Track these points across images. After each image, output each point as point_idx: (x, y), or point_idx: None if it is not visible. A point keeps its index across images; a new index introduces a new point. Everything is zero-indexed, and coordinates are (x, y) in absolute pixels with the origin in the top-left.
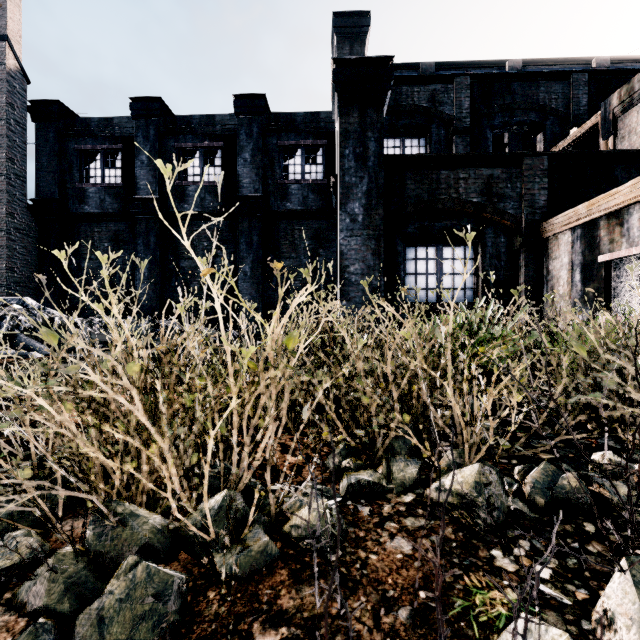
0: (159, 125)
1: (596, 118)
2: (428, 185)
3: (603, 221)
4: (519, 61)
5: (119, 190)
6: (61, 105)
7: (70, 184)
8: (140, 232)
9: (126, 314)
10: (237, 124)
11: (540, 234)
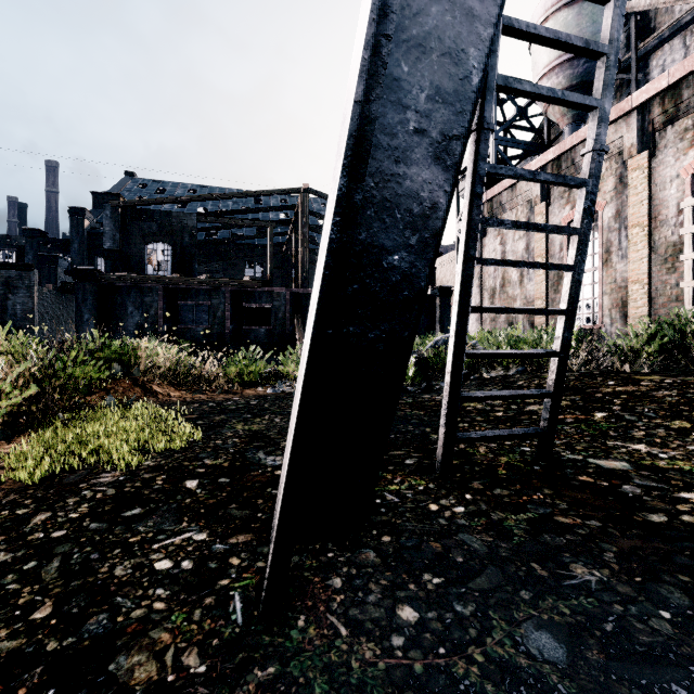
0: None
1: None
2: None
3: None
4: None
5: None
6: None
7: None
8: None
9: None
10: (25, 241)
11: None
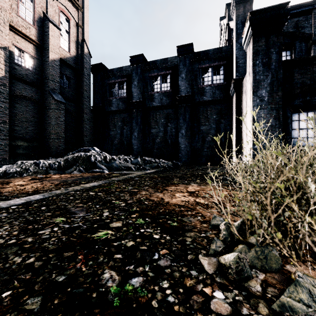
0: (142, 67)
1: None
2: (310, 75)
3: None
4: None
5: (125, 99)
6: (102, 65)
7: (105, 98)
8: (134, 117)
9: (127, 154)
10: (178, 60)
11: None
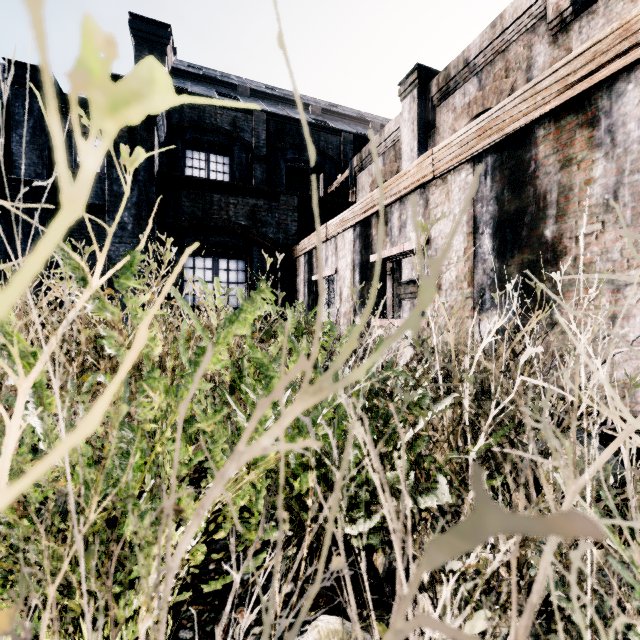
0: None
1: (348, 171)
2: (202, 205)
3: (314, 252)
4: (319, 108)
5: None
6: None
7: None
8: None
9: None
10: (10, 93)
11: (292, 255)
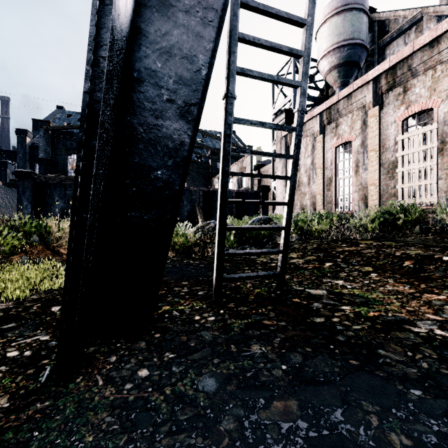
0: None
1: None
2: None
3: None
4: None
5: None
6: None
7: None
8: None
9: None
10: None
11: None
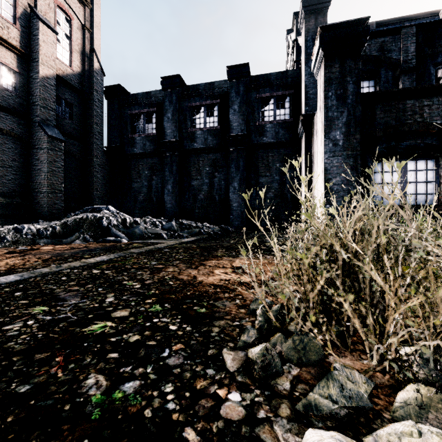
0: (178, 93)
1: None
2: (395, 113)
3: None
4: None
5: (154, 137)
6: (121, 87)
7: (126, 136)
8: (167, 163)
9: (158, 216)
10: (229, 86)
11: None
